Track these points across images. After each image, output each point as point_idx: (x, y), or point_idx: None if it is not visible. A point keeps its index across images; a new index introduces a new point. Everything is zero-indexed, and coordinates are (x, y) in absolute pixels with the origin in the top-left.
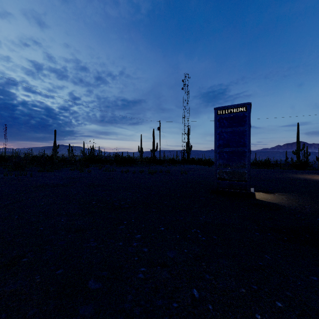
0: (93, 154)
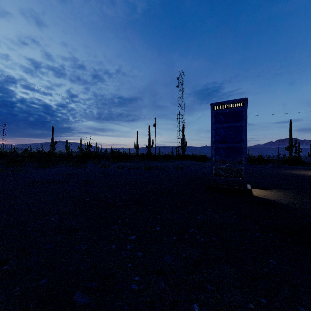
0: (90, 150)
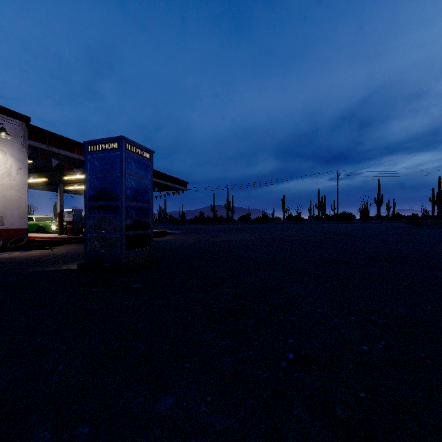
0: None
